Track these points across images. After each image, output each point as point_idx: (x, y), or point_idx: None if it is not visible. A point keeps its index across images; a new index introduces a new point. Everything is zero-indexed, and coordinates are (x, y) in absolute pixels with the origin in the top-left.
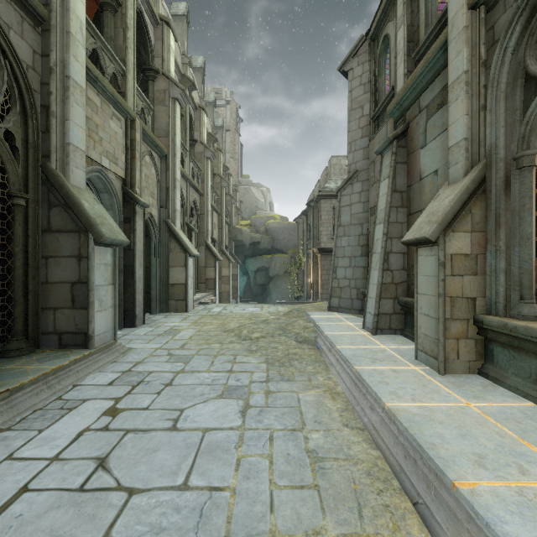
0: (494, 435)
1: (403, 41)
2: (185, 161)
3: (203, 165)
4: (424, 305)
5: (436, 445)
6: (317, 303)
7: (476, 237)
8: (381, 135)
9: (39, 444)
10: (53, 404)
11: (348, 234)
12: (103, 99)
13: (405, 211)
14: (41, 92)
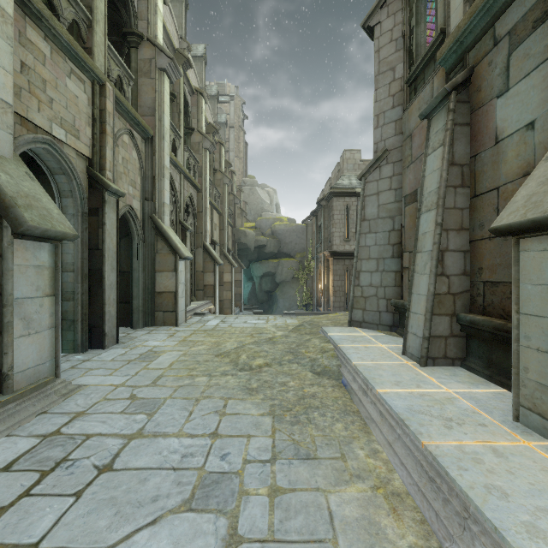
0: None
1: None
2: (178, 149)
3: (201, 157)
4: (538, 334)
5: None
6: (332, 314)
7: None
8: (422, 98)
9: None
10: None
11: (375, 230)
12: (55, 48)
13: (467, 193)
14: None
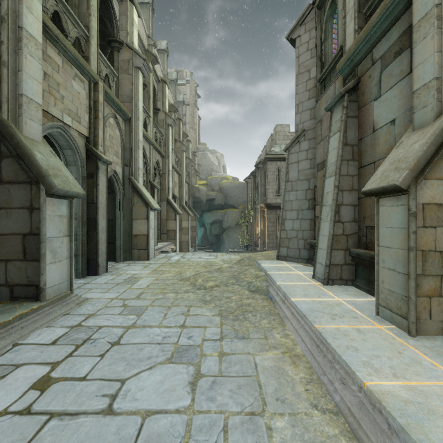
0: None
1: None
2: (148, 126)
3: (165, 131)
4: (389, 259)
5: None
6: (266, 252)
7: None
8: (328, 94)
9: None
10: None
11: (296, 189)
12: (65, 59)
13: (356, 164)
14: None
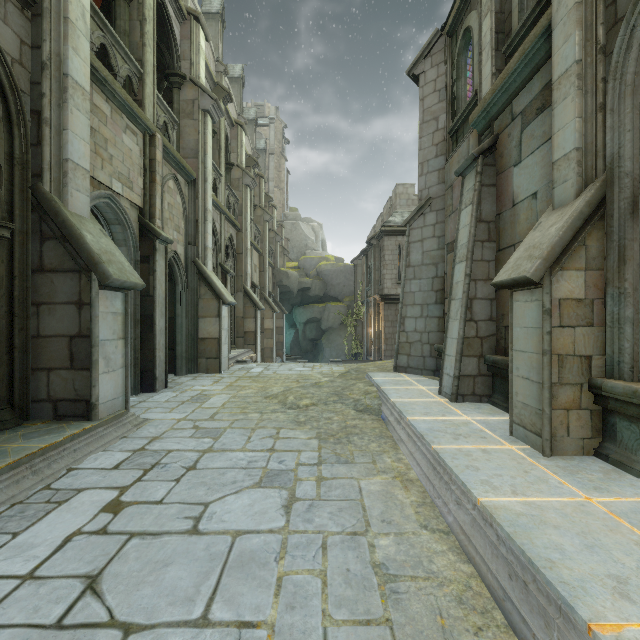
0: (633, 547)
1: (490, 32)
2: (218, 188)
3: (241, 194)
4: (523, 366)
5: (555, 563)
6: (380, 361)
7: (591, 276)
8: (461, 152)
9: (10, 554)
10: (38, 495)
11: (419, 276)
12: (114, 107)
13: (493, 247)
14: (31, 94)
